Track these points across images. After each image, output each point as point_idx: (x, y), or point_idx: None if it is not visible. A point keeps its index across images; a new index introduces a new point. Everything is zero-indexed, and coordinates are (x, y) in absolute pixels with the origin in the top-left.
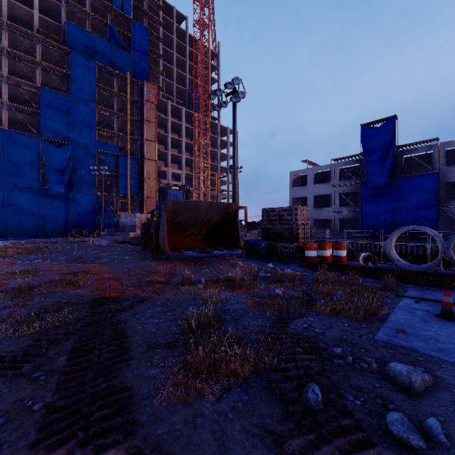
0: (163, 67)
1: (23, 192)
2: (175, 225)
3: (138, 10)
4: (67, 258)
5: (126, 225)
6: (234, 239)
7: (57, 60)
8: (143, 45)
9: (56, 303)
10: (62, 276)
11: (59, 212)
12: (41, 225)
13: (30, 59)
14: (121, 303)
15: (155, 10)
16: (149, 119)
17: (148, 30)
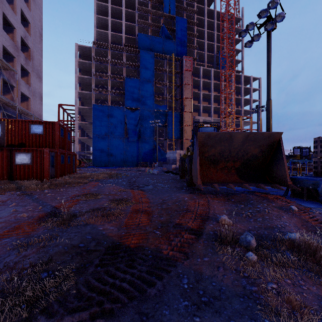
0: (197, 43)
1: (117, 140)
2: (208, 159)
3: (180, 8)
4: (127, 183)
5: (170, 159)
6: (276, 175)
7: (133, 59)
8: (183, 31)
9: (69, 250)
10: (109, 203)
11: (134, 151)
12: (125, 159)
13: (120, 62)
14: (132, 270)
15: (191, 4)
16: (187, 83)
17: (186, 19)
